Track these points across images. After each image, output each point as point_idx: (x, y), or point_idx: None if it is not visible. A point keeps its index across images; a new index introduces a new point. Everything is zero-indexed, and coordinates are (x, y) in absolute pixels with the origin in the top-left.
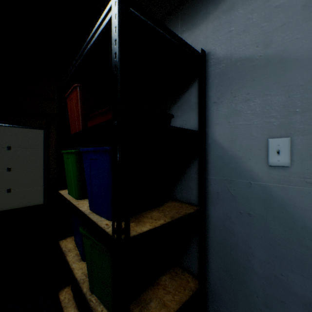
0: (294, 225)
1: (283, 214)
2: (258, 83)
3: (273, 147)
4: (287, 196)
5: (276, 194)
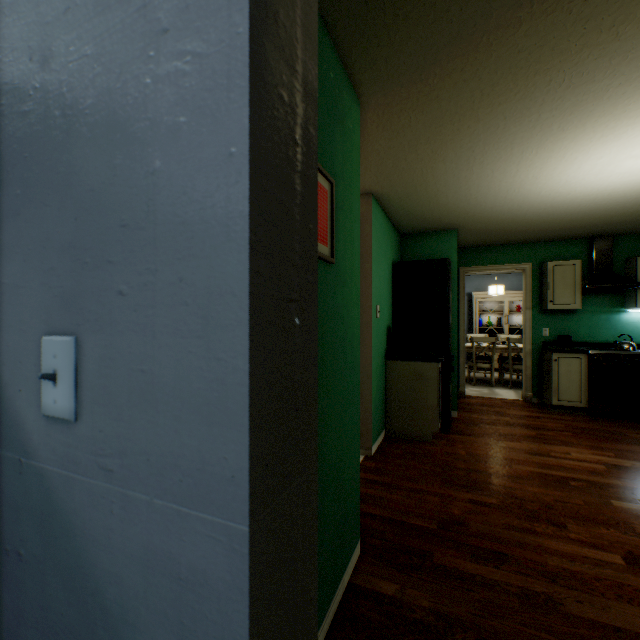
0: (83, 589)
1: (69, 555)
2: (33, 168)
3: (49, 363)
4: (74, 503)
5: (59, 497)
